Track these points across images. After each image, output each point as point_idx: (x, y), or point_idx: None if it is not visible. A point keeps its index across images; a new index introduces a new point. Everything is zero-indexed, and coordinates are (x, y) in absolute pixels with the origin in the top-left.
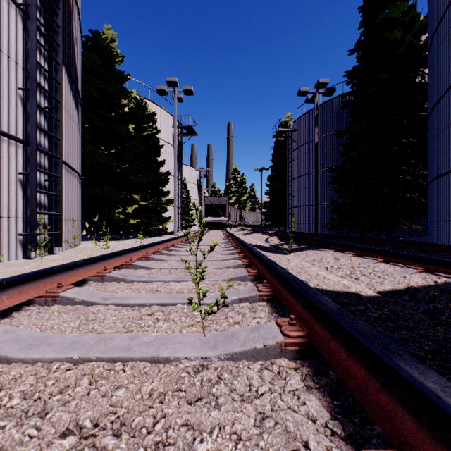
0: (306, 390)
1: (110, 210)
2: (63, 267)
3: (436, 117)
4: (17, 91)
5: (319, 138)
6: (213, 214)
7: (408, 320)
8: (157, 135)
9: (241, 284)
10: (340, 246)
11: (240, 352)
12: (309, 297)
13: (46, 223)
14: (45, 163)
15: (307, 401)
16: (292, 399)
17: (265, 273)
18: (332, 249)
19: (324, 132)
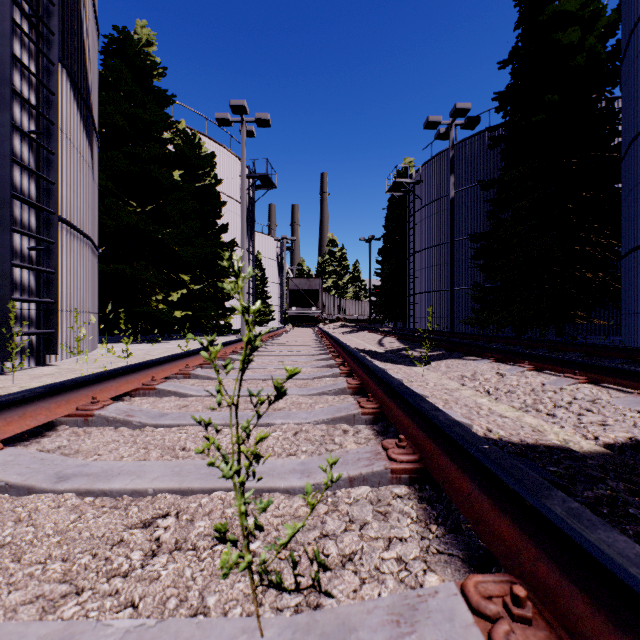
0: None
1: (144, 297)
2: None
3: (636, 156)
4: None
5: (455, 193)
6: (300, 304)
7: None
8: (218, 188)
9: (348, 431)
10: (501, 354)
11: None
12: (561, 524)
13: (32, 316)
14: (31, 221)
15: None
16: None
17: (394, 410)
18: (490, 357)
19: (462, 184)
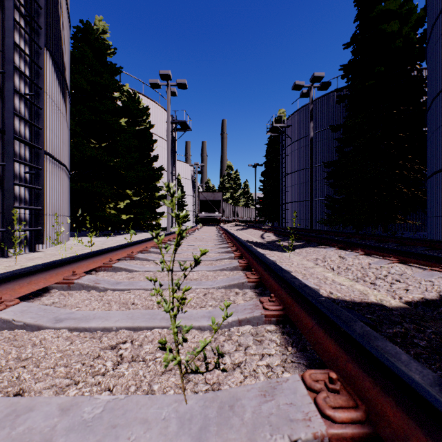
0: None
1: (101, 205)
2: (10, 275)
3: (437, 109)
4: None
5: (313, 133)
6: (208, 210)
7: None
8: (151, 130)
9: (239, 293)
10: (343, 244)
11: None
12: (358, 339)
13: (26, 218)
14: (26, 154)
15: None
16: None
17: (268, 279)
18: (335, 246)
19: (318, 128)
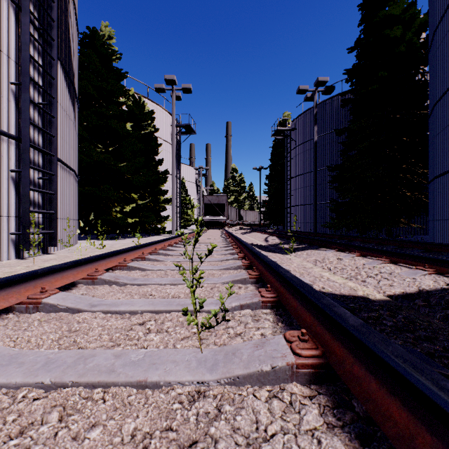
0: (327, 429)
1: (107, 209)
2: (49, 270)
3: (438, 114)
4: (10, 86)
5: (318, 137)
6: (212, 213)
7: (426, 329)
8: (155, 134)
9: (241, 287)
10: (342, 246)
11: (244, 376)
12: (323, 307)
13: (40, 221)
14: (39, 161)
15: (331, 448)
16: (312, 445)
17: (267, 275)
18: (335, 248)
19: (323, 131)
